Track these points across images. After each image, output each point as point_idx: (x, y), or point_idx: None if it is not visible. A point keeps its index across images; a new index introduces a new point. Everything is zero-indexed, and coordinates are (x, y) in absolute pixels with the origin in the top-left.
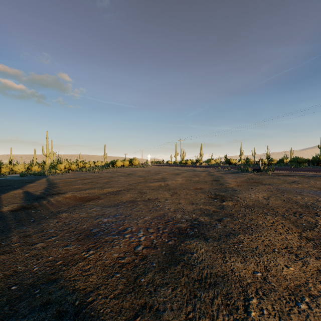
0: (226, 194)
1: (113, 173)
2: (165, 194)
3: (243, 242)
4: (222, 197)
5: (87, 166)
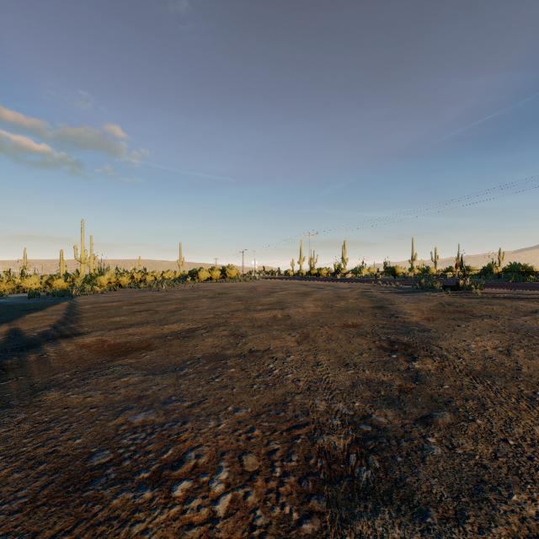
0: (412, 340)
1: (191, 292)
2: (285, 338)
3: None
4: (406, 347)
5: (148, 279)
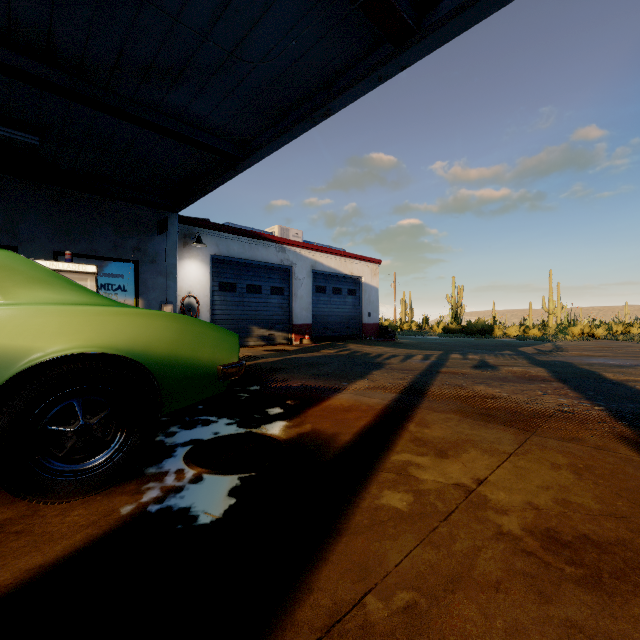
0: None
1: None
2: None
3: None
4: None
5: (632, 332)
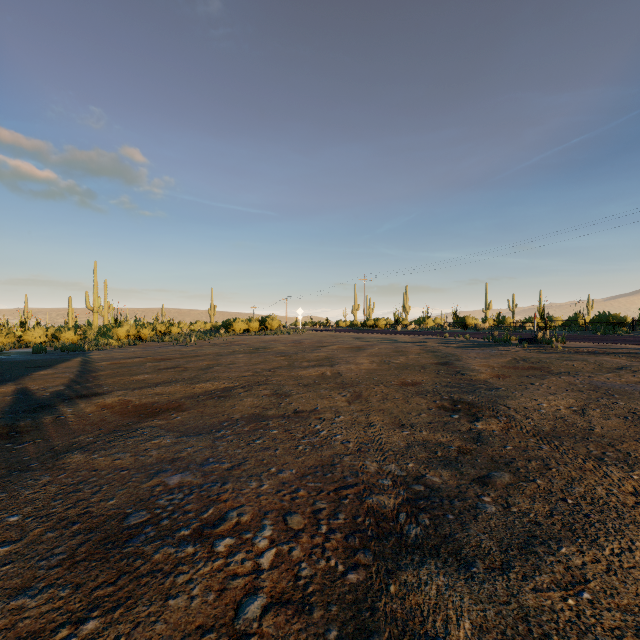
0: (478, 399)
1: (225, 346)
2: (335, 398)
3: (588, 581)
4: (470, 407)
5: (174, 331)
